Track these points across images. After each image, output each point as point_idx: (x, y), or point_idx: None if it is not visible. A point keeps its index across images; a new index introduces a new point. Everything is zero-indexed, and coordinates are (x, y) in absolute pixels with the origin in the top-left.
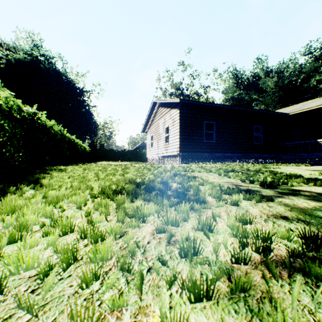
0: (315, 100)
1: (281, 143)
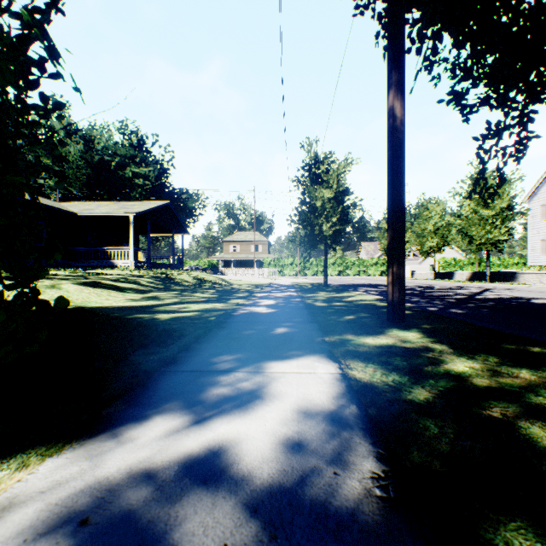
0: (111, 204)
1: (72, 247)
